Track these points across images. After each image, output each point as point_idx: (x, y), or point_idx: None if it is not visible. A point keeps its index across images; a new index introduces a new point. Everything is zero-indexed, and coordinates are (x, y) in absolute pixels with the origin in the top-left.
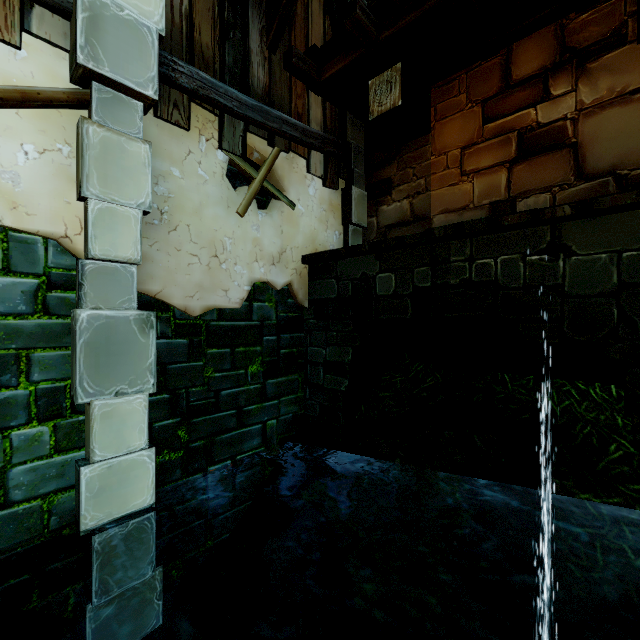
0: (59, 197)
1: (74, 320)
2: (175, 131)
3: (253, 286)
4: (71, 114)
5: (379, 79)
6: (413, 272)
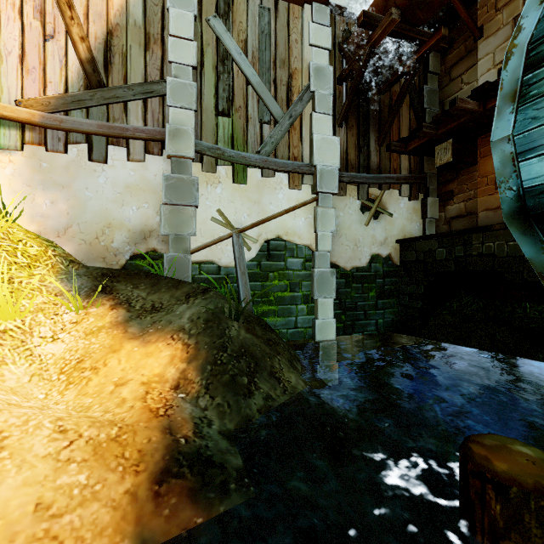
0: (309, 232)
1: (313, 272)
2: (341, 198)
3: (371, 256)
4: (312, 204)
5: (440, 147)
6: (454, 248)
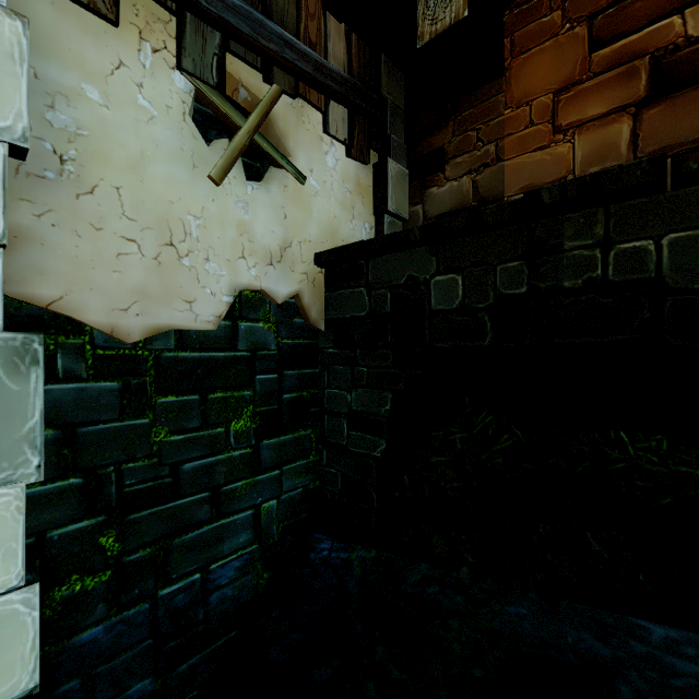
0: None
1: None
2: (91, 22)
3: (239, 297)
4: None
5: None
6: (495, 271)
